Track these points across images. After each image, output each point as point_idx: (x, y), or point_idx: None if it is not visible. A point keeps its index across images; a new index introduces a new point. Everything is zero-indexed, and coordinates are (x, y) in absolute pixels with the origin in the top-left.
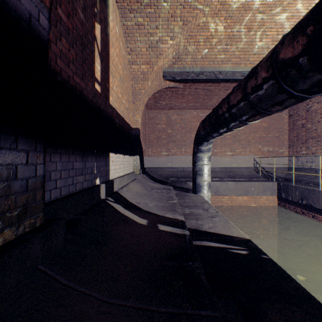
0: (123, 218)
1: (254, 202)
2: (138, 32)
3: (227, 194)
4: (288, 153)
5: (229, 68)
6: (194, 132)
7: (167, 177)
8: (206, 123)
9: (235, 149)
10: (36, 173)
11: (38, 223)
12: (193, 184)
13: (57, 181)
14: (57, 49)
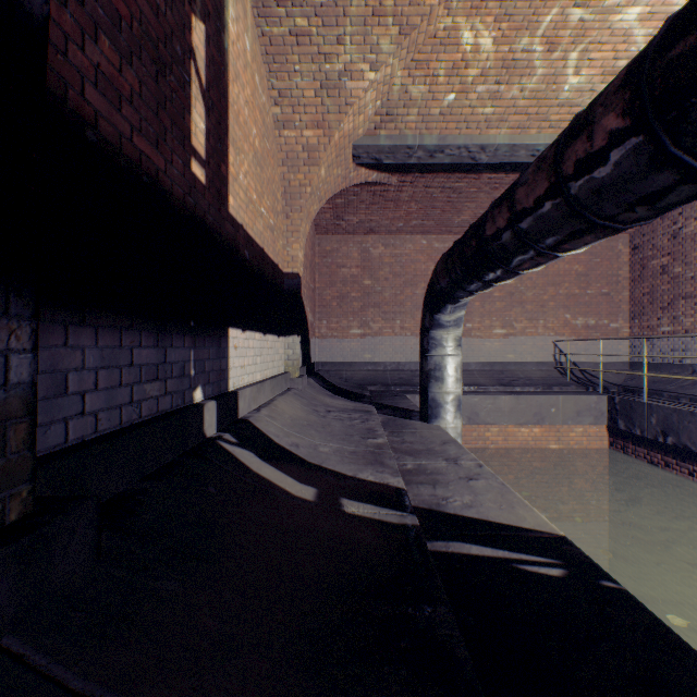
0: (257, 484)
1: (557, 439)
2: (295, 53)
3: (495, 423)
4: (630, 331)
5: (503, 137)
6: (422, 284)
7: (363, 385)
8: (452, 258)
9: (512, 321)
10: (7, 376)
11: (16, 513)
12: (422, 400)
13: (85, 396)
14: (86, 61)
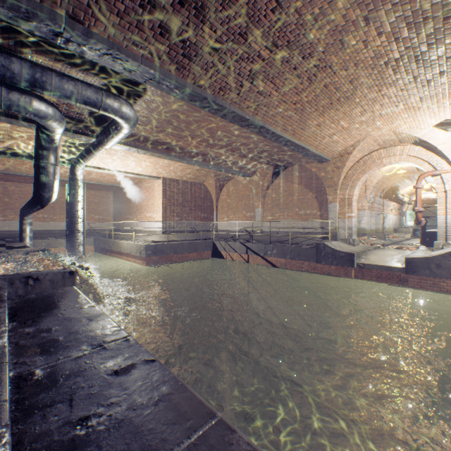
0: None
1: None
2: None
3: (58, 247)
4: (113, 220)
5: None
6: None
7: (4, 238)
8: (21, 210)
9: None
10: None
11: None
12: (21, 237)
13: None
14: None
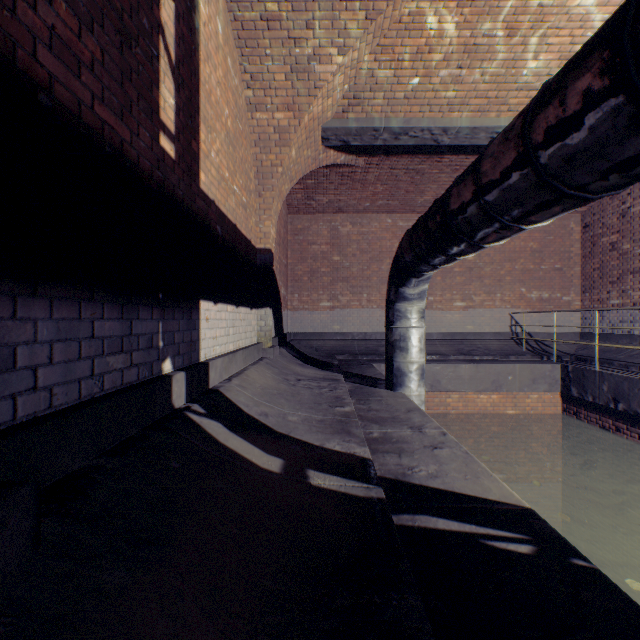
0: (223, 456)
1: (514, 405)
2: (266, 37)
3: (456, 390)
4: (581, 304)
5: (464, 120)
6: (387, 260)
7: (332, 354)
8: (417, 233)
9: (471, 295)
10: None
11: None
12: (387, 369)
13: (37, 370)
14: (38, 21)
